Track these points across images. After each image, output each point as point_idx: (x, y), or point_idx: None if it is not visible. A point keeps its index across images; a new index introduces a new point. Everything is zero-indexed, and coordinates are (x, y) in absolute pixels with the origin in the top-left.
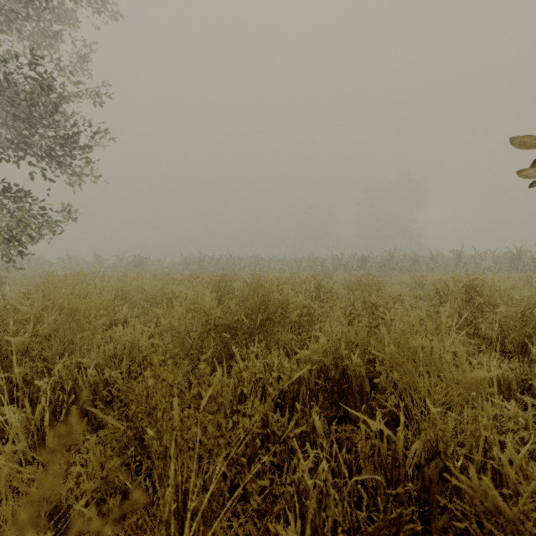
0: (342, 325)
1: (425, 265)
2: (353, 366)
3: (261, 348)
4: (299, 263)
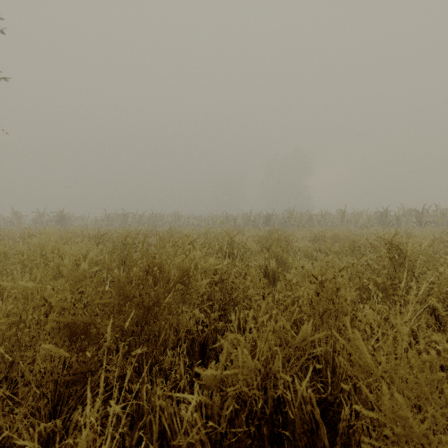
0: (258, 288)
1: (317, 222)
2: (297, 401)
3: (90, 437)
4: (214, 219)
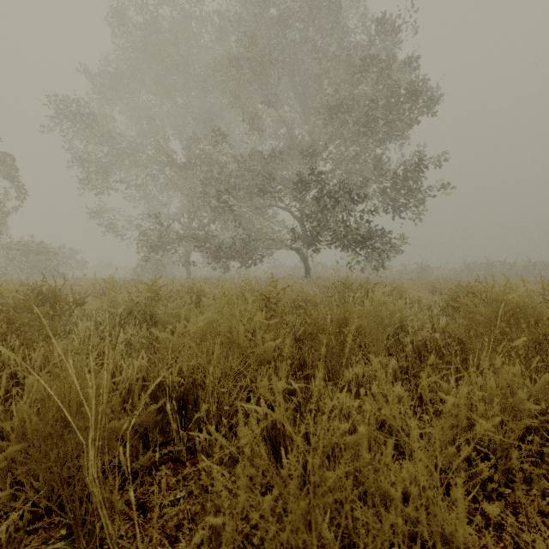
0: None
1: None
2: None
3: None
4: None
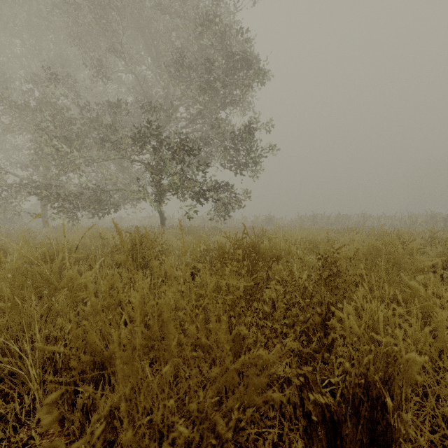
0: None
1: None
2: None
3: None
4: (413, 219)
